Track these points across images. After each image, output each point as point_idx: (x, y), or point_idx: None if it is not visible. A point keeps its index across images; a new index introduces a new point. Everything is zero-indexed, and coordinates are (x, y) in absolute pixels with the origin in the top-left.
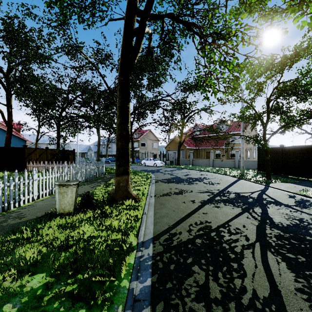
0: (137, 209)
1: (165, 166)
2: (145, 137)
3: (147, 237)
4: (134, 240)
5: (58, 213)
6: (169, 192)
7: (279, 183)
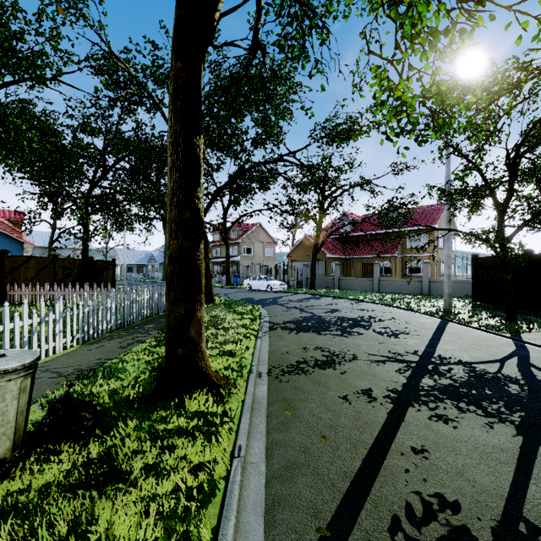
0: (218, 433)
1: (289, 292)
2: (250, 237)
3: None
4: None
5: None
6: (304, 361)
7: (540, 333)
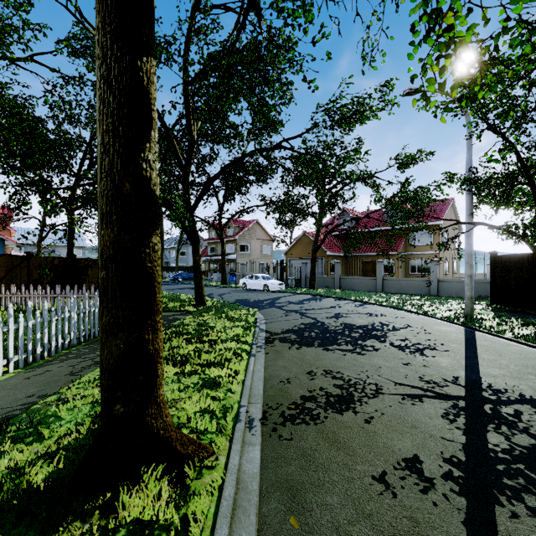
0: None
1: (287, 291)
2: (247, 234)
3: None
4: None
5: None
6: (311, 397)
7: None
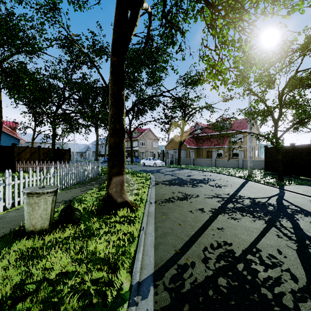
0: (133, 223)
1: (166, 166)
2: (144, 136)
3: (146, 272)
4: (126, 278)
5: (27, 230)
6: (172, 197)
7: (294, 186)
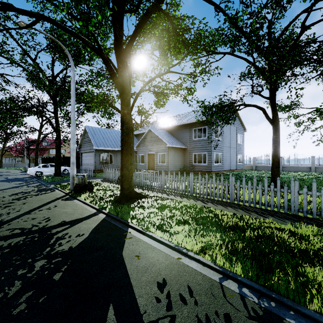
0: None
1: None
2: None
3: None
4: None
5: None
6: None
7: None
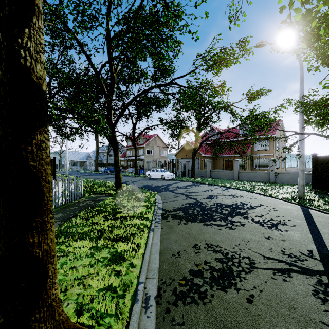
0: None
1: (176, 180)
2: (151, 143)
3: None
4: None
5: None
6: (198, 272)
7: None
